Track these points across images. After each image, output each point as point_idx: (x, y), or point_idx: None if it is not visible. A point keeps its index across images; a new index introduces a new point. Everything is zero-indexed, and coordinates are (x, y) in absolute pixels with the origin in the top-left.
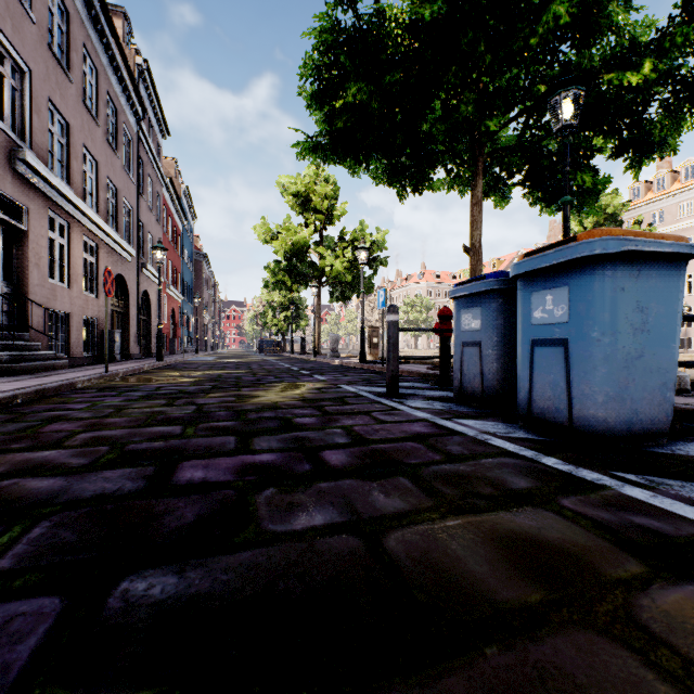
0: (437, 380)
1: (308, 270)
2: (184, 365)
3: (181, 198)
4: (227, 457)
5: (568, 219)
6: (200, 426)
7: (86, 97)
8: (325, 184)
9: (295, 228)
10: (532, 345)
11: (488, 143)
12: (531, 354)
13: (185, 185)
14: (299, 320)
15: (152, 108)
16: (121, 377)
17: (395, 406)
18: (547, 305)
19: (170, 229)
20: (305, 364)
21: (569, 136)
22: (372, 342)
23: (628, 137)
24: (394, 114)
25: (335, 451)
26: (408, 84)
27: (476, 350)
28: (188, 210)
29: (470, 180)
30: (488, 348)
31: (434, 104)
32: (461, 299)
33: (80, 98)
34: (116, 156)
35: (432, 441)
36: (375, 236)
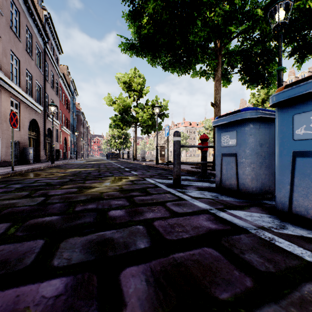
0: (200, 175)
1: (130, 119)
2: (65, 165)
3: (70, 85)
4: (5, 288)
5: (282, 80)
6: (26, 223)
7: (12, 25)
8: (139, 78)
9: (124, 98)
10: (294, 156)
11: (223, 49)
12: (293, 163)
13: (72, 79)
14: (127, 143)
15: (53, 39)
16: (22, 173)
17: (180, 195)
18: (311, 123)
19: (64, 99)
20: (128, 165)
21: (282, 29)
22: (161, 153)
23: (296, 46)
24: (175, 25)
25: (135, 269)
26: (185, 1)
27: (233, 159)
28: (73, 91)
29: (214, 67)
30: (242, 158)
31: (197, 23)
32: (221, 126)
33: (8, 25)
34: (31, 59)
35: (225, 245)
36: (163, 103)
